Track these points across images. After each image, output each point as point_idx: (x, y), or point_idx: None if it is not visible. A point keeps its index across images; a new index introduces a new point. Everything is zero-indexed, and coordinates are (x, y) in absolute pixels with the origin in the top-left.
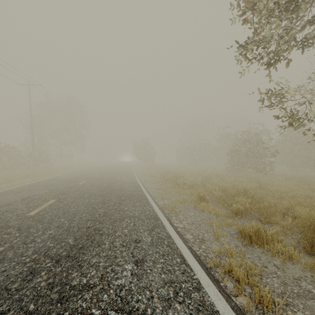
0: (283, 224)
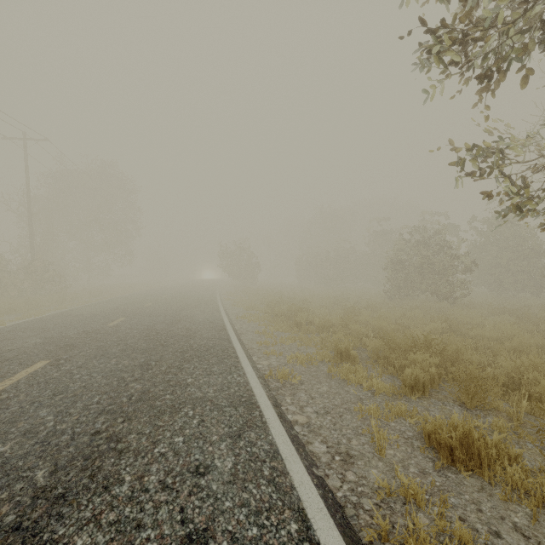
0: (511, 412)
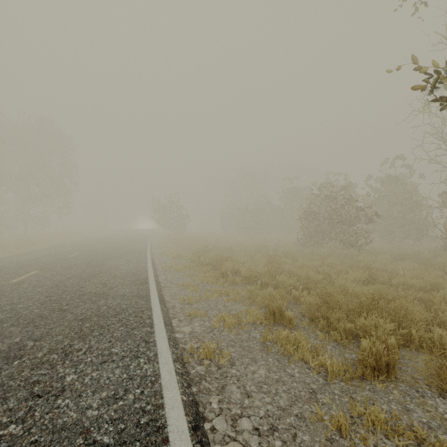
0: None
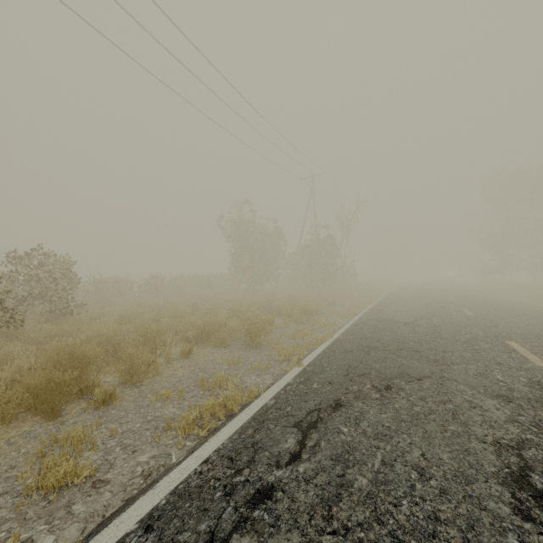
0: None
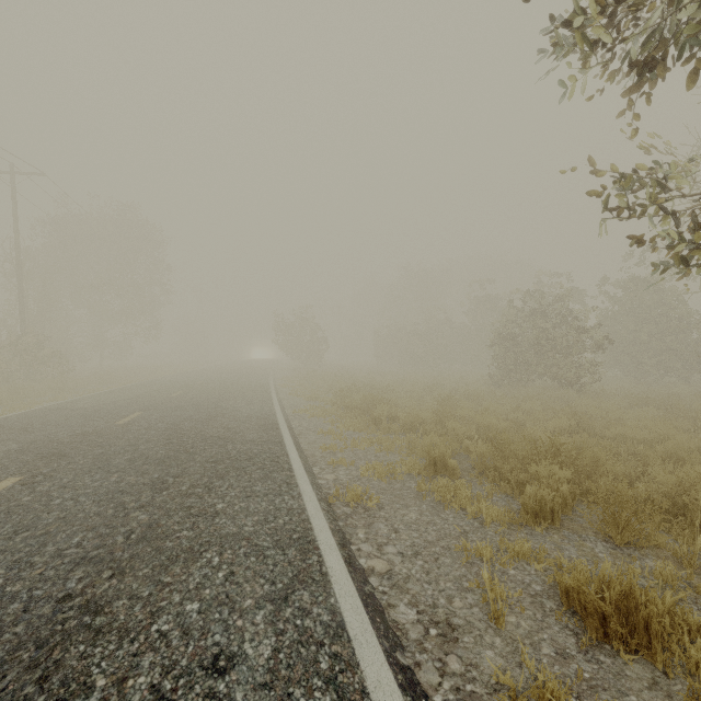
0: (680, 552)
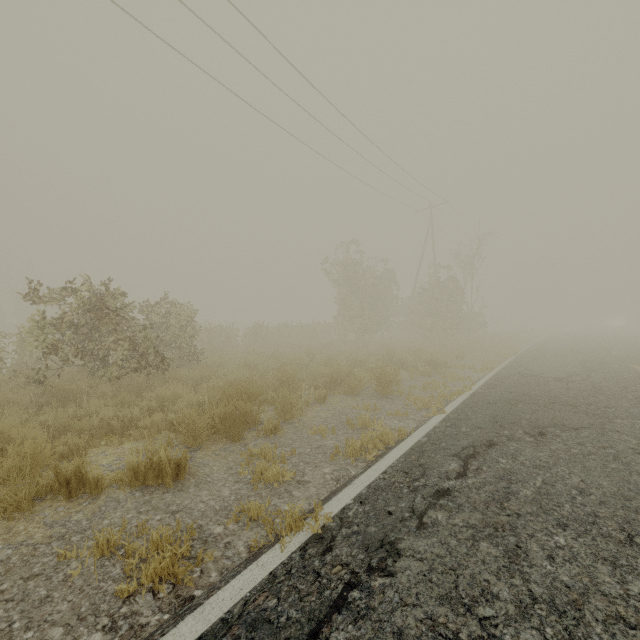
0: None
